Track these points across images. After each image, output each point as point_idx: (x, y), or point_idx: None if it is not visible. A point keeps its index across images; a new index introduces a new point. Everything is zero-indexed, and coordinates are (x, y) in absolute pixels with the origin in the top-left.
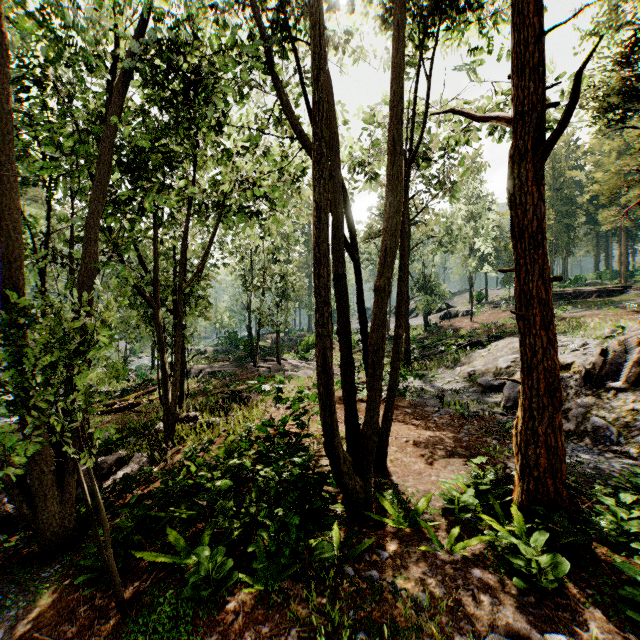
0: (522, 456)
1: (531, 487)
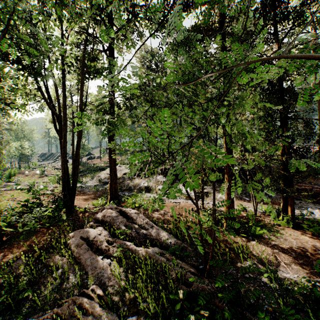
0: (110, 190)
1: (111, 196)
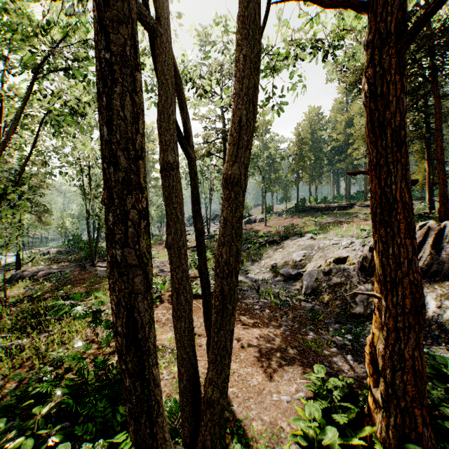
0: (387, 384)
1: (398, 421)
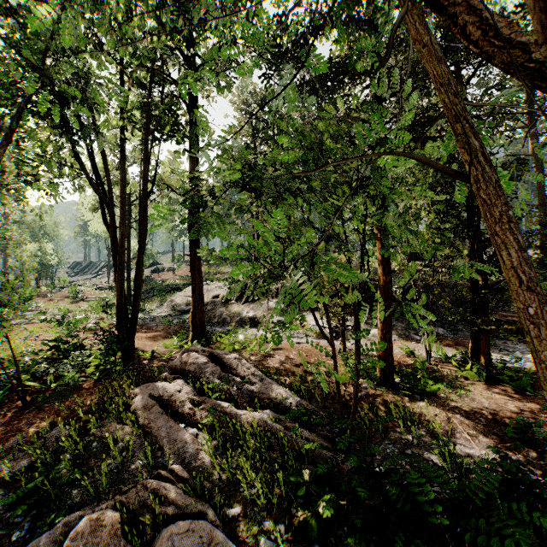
0: (192, 323)
1: (195, 333)
